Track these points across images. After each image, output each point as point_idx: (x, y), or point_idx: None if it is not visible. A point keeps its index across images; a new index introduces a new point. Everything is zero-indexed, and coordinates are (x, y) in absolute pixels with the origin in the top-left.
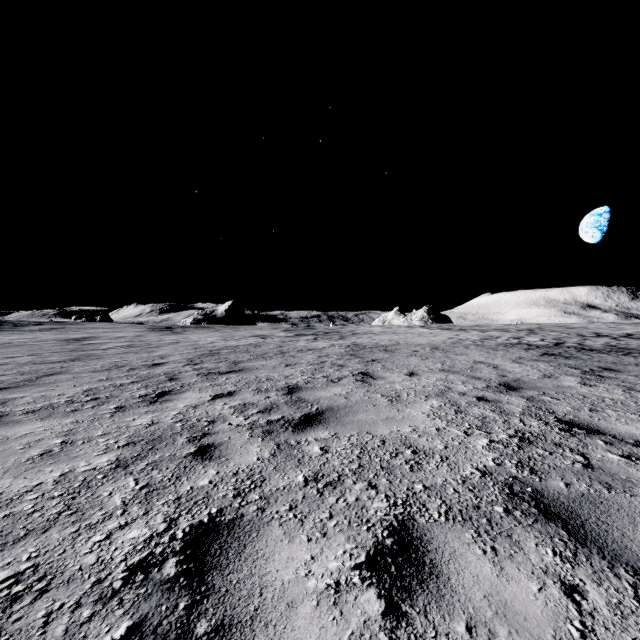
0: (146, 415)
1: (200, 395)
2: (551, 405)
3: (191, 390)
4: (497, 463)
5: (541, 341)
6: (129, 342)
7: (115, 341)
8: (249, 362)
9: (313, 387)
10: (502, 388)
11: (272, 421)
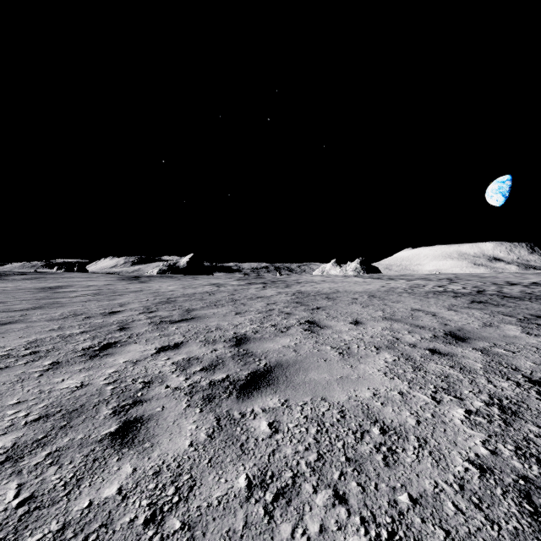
0: (78, 374)
1: (145, 347)
2: (510, 359)
3: (137, 341)
4: (490, 450)
5: (464, 289)
6: (97, 290)
7: (85, 289)
8: (202, 310)
9: (261, 337)
10: (450, 338)
11: (215, 382)
